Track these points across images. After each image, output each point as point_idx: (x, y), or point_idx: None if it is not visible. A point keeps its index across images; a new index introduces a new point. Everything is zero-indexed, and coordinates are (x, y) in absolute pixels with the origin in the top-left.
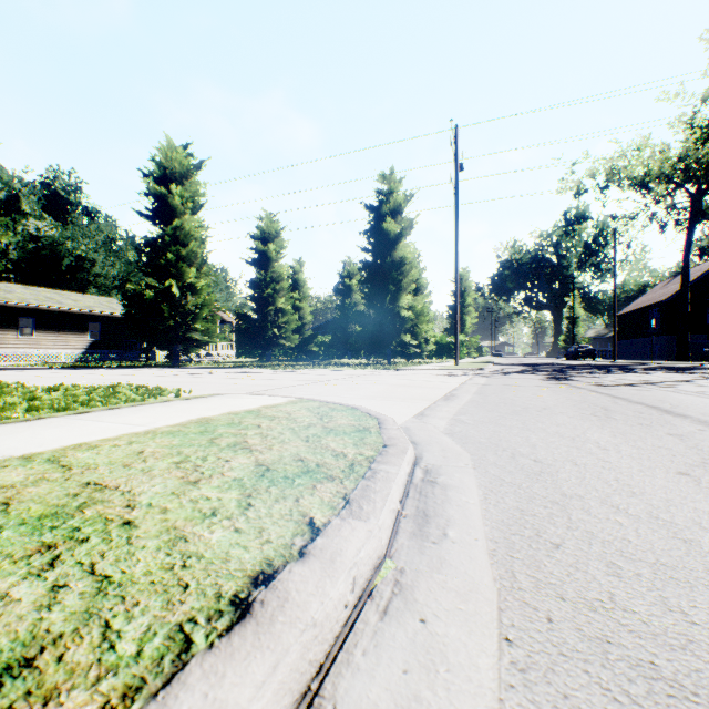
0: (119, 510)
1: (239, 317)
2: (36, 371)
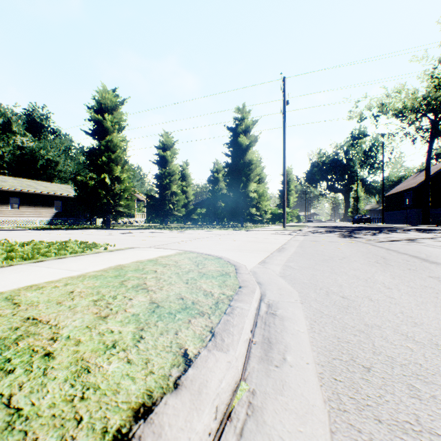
0: (44, 342)
1: (148, 197)
2: (19, 231)
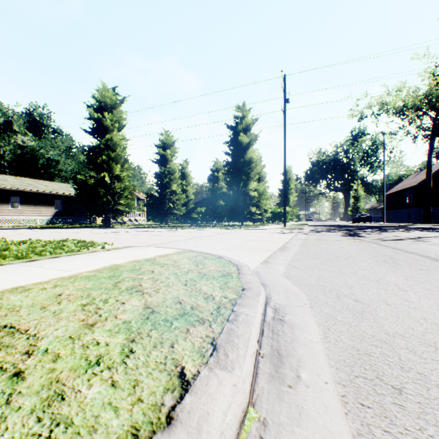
0: (16, 357)
1: (148, 196)
2: (18, 230)
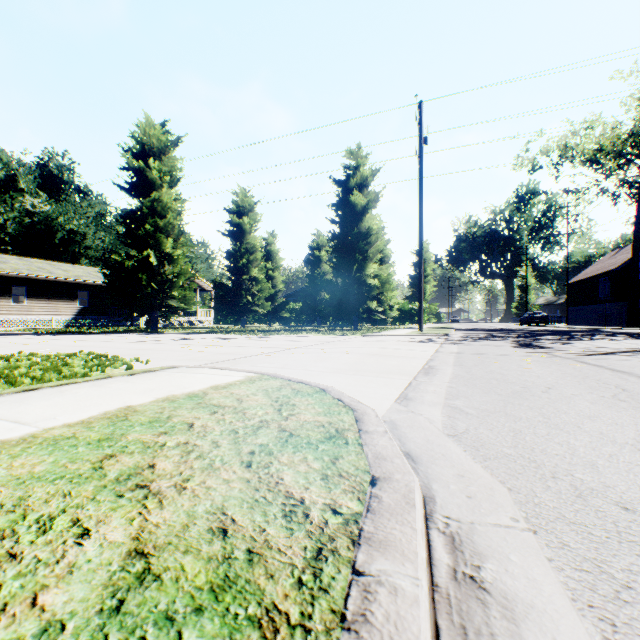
0: None
1: (216, 285)
2: (16, 337)
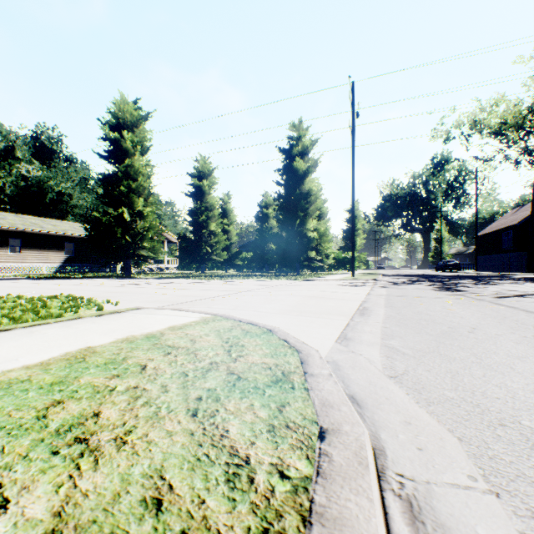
0: None
1: (180, 238)
2: (10, 281)
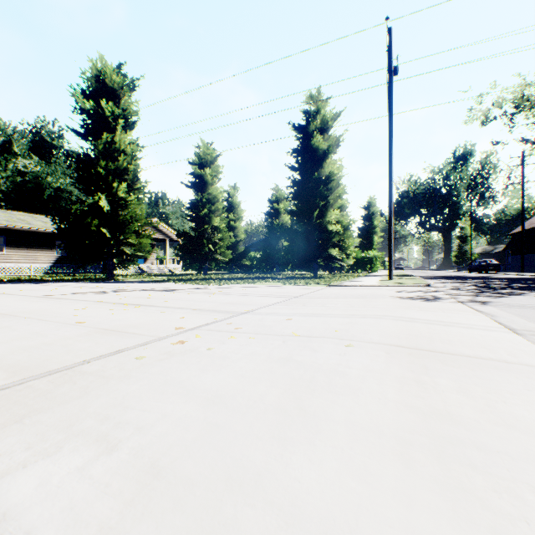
0: None
1: (179, 234)
2: None
